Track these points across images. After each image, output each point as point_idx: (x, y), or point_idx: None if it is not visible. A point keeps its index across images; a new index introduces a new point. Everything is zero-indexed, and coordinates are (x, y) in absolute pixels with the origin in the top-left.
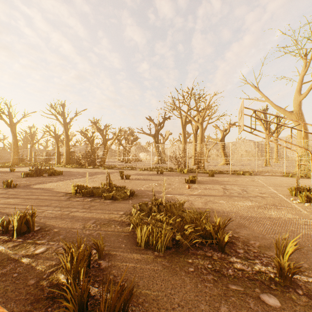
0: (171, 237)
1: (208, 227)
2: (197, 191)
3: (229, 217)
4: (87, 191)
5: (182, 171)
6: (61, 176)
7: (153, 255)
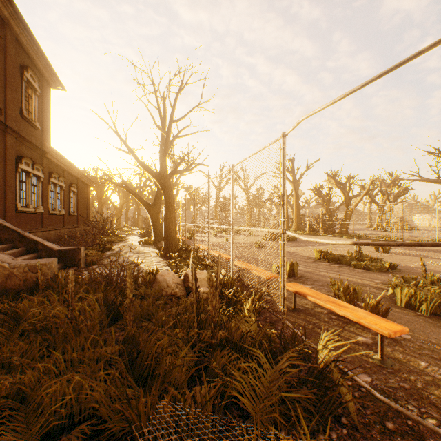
0: (440, 303)
1: None
2: None
3: None
4: (332, 257)
5: None
6: (296, 242)
7: (414, 313)
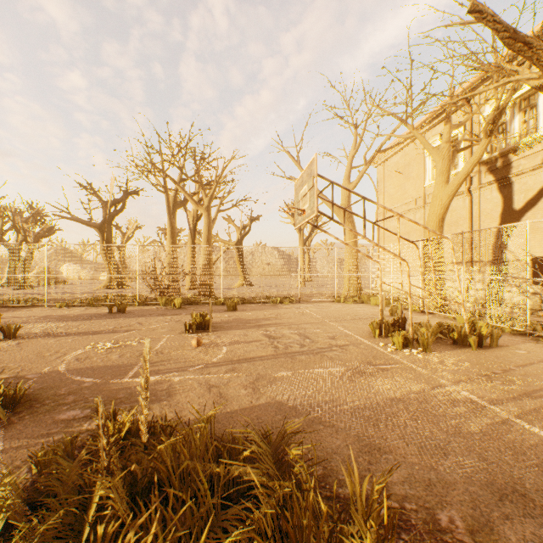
0: None
1: (357, 540)
2: (220, 351)
3: (330, 424)
4: None
5: (172, 304)
6: None
7: None
